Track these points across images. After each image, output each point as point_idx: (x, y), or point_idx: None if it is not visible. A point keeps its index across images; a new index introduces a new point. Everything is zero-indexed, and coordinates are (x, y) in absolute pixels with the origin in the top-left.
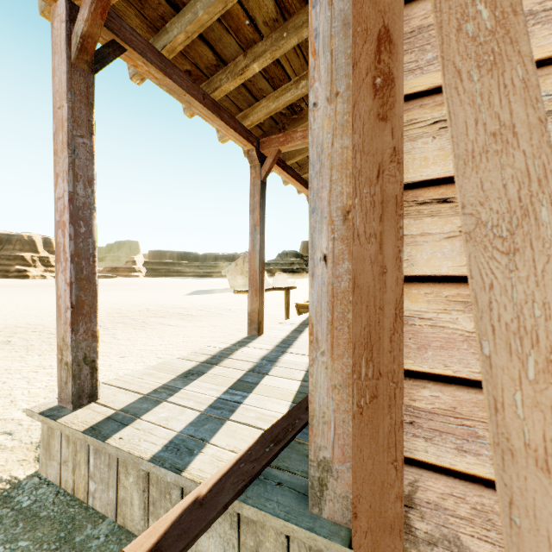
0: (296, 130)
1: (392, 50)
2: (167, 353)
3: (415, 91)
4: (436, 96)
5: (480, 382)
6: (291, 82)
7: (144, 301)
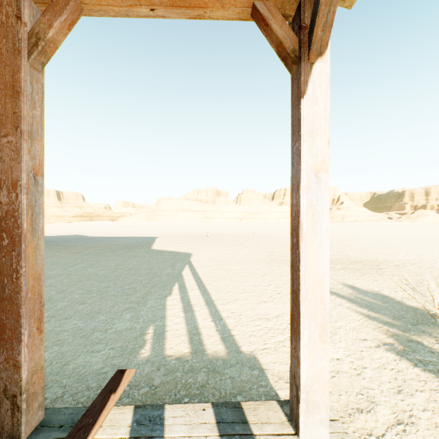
0: None
1: None
2: None
3: None
4: None
5: None
6: None
7: None
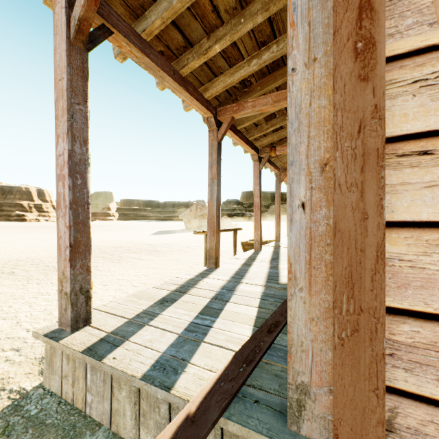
0: (247, 101)
1: (373, 17)
2: (141, 282)
3: (394, 54)
4: (416, 57)
5: None
6: (244, 61)
7: (118, 239)
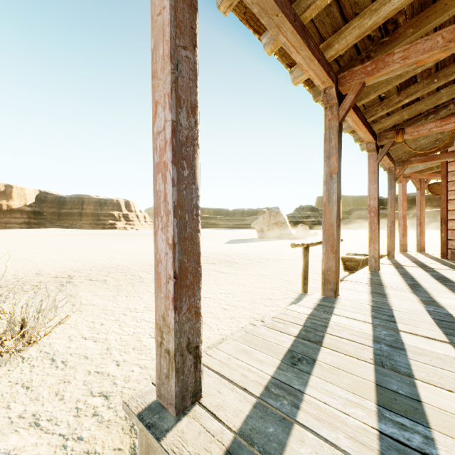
0: (392, 52)
1: None
2: (230, 303)
3: None
4: None
5: None
6: None
7: None
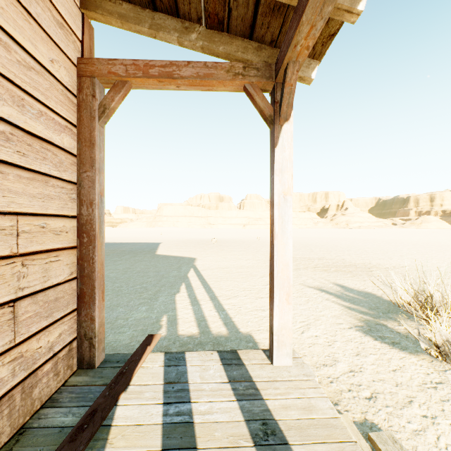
0: None
1: None
2: None
3: None
4: None
5: None
6: None
7: None
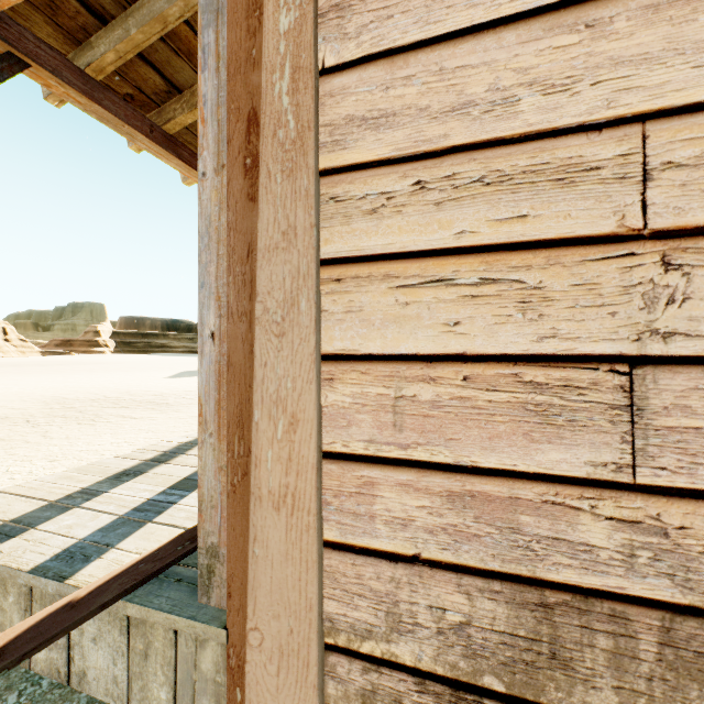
0: None
1: (259, 133)
2: (118, 453)
3: None
4: None
5: (330, 453)
6: None
7: (104, 386)
